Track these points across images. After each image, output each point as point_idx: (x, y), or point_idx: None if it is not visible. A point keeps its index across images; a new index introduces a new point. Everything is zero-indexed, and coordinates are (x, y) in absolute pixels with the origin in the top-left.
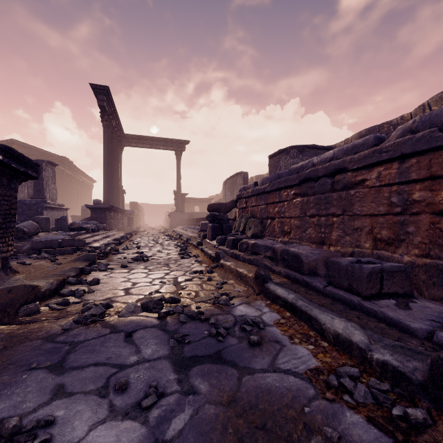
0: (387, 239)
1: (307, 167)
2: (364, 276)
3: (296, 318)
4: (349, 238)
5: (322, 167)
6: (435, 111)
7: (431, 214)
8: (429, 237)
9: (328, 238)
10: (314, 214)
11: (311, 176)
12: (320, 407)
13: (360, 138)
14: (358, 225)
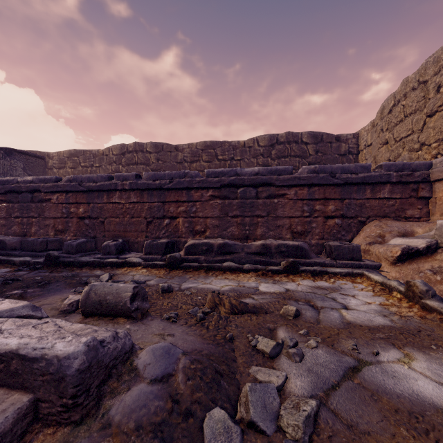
0: (62, 230)
1: (13, 182)
2: (39, 243)
3: (2, 264)
4: (42, 231)
5: (25, 186)
6: (78, 176)
7: (77, 218)
8: (76, 227)
9: (29, 232)
10: (19, 216)
11: (16, 190)
12: (10, 273)
13: (70, 155)
14: (47, 223)
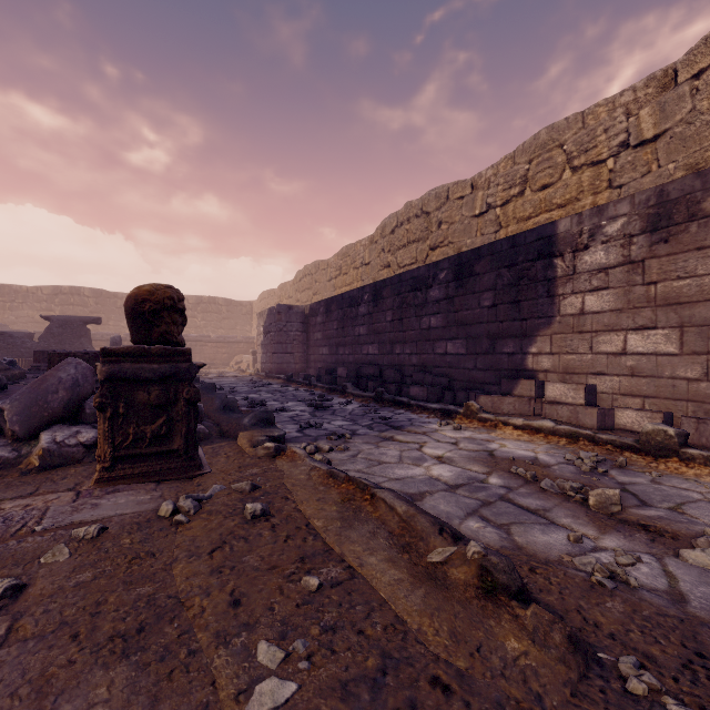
0: None
1: None
2: None
3: None
4: None
5: None
6: (100, 333)
7: None
8: None
9: None
10: None
11: None
12: None
13: None
14: None
